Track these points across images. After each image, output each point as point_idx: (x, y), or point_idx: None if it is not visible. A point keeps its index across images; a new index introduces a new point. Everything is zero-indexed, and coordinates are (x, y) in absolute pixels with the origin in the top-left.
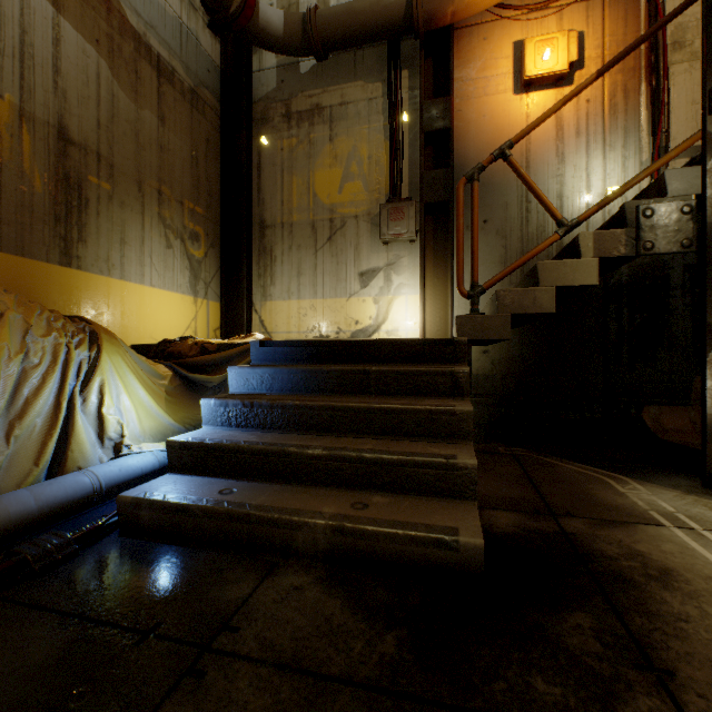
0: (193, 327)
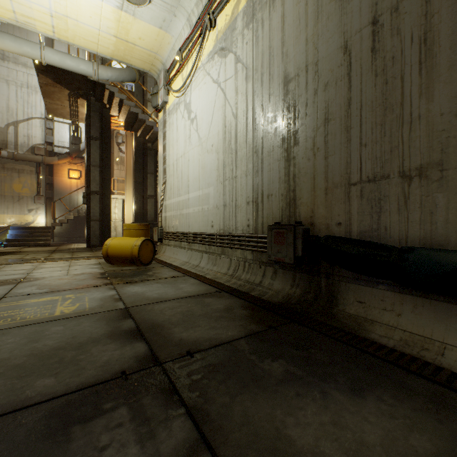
0: None
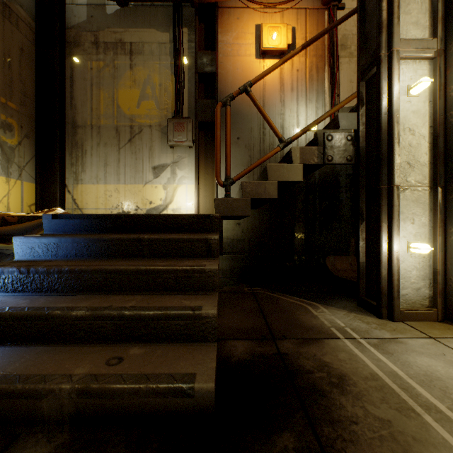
0: (4, 202)
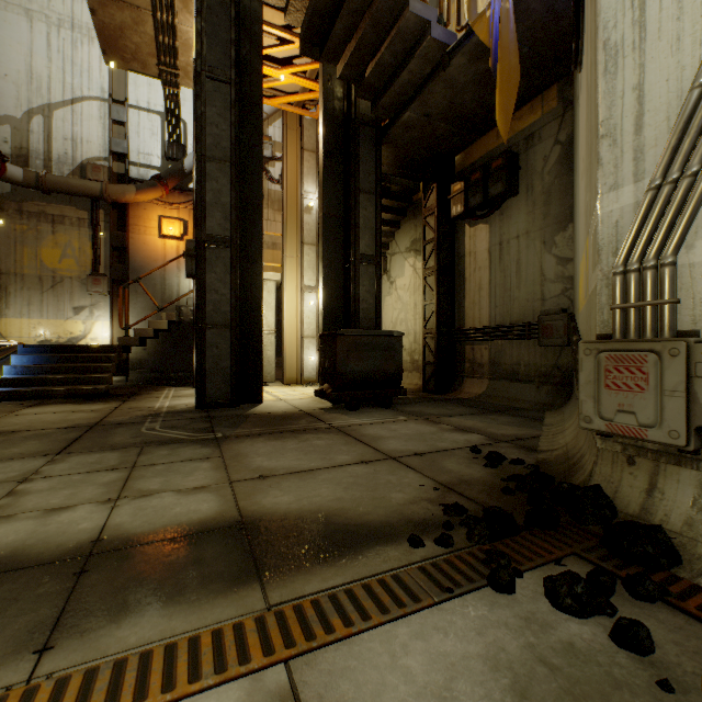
0: None
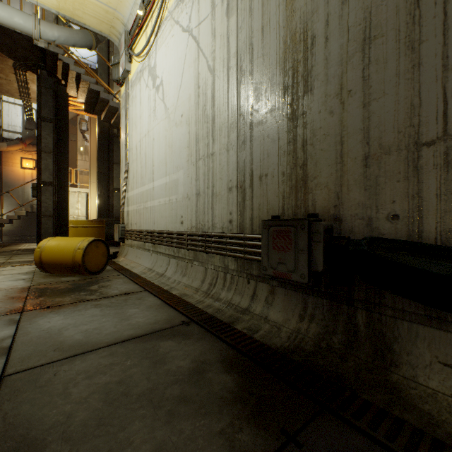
0: None
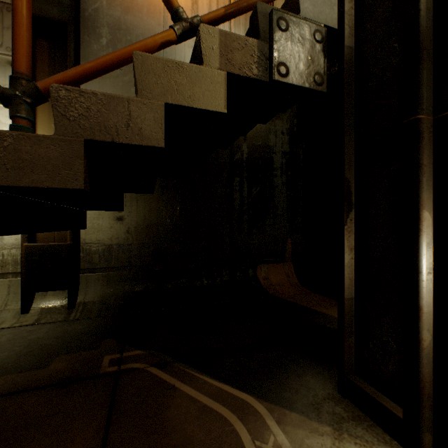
0: None
